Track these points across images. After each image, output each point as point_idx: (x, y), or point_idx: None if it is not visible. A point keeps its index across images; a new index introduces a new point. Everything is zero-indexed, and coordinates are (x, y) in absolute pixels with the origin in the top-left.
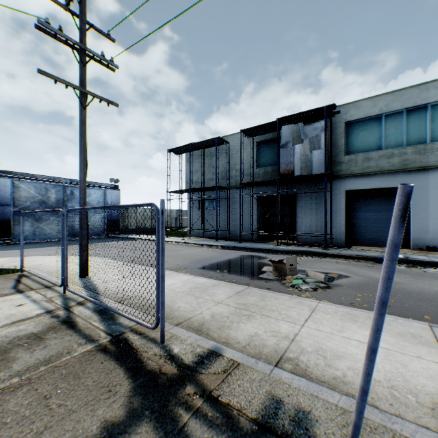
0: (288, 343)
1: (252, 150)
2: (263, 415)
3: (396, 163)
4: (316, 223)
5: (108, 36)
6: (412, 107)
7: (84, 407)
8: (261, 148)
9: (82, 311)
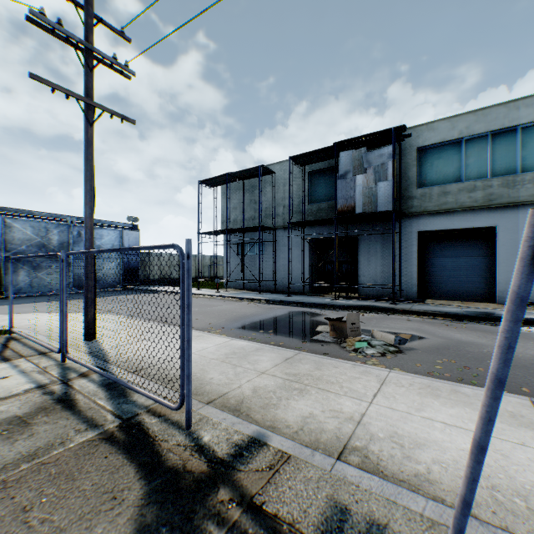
0: (353, 426)
1: (304, 181)
2: (323, 531)
3: (479, 199)
4: (382, 272)
5: (122, 34)
6: (498, 130)
7: (77, 523)
8: (315, 179)
9: (85, 385)
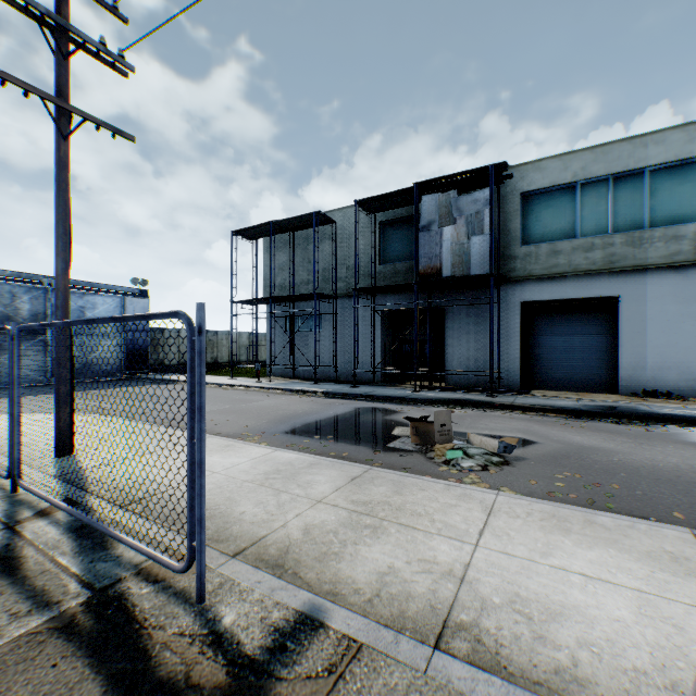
0: (454, 587)
1: (374, 234)
2: None
3: (598, 260)
4: (476, 354)
5: (115, 11)
6: (622, 173)
7: None
8: (388, 232)
9: (42, 530)
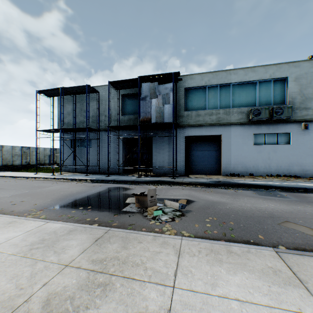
0: None
1: (119, 100)
2: None
3: (214, 119)
4: (166, 159)
5: None
6: (223, 84)
7: None
8: (126, 99)
9: None
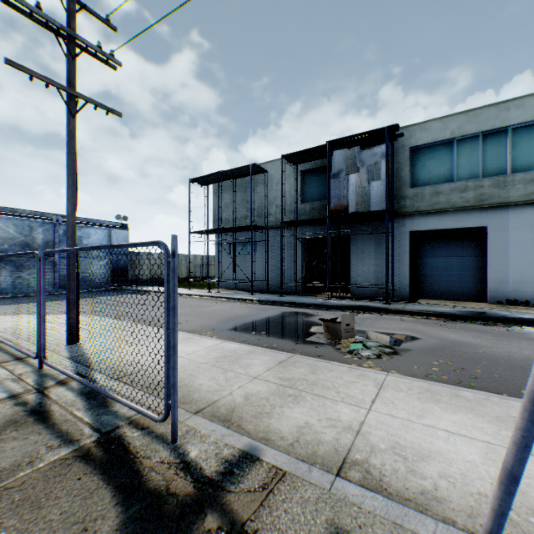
0: (352, 437)
1: (296, 180)
2: None
3: (471, 199)
4: (374, 271)
5: (107, 22)
6: (489, 131)
7: None
8: (307, 178)
9: (62, 393)
